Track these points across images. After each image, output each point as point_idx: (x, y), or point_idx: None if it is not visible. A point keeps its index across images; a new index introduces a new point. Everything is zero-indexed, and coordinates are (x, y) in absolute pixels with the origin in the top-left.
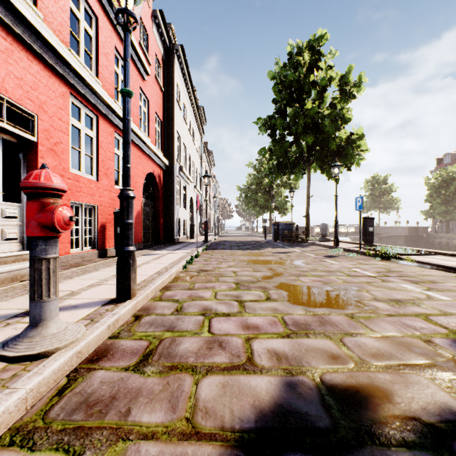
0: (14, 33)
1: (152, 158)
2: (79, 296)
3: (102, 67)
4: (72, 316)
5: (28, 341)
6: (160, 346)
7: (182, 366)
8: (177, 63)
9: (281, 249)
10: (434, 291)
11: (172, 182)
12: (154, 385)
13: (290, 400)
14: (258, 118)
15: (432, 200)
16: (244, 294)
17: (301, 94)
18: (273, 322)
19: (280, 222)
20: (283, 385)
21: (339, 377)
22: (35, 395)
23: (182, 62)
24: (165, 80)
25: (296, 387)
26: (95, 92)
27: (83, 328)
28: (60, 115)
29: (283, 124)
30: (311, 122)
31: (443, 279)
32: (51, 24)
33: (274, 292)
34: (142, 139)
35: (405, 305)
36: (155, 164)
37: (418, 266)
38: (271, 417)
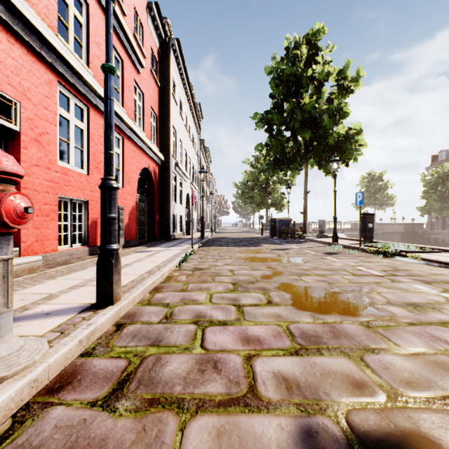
0: None
1: (147, 153)
2: (56, 300)
3: (94, 56)
4: (40, 327)
5: None
6: (141, 368)
7: (165, 399)
8: (173, 58)
9: (279, 245)
10: None
11: (167, 177)
12: (126, 433)
13: None
14: (255, 113)
15: (428, 197)
16: (243, 297)
17: (298, 89)
18: (278, 333)
19: (277, 218)
20: (298, 433)
21: (371, 419)
22: None
23: (178, 56)
24: (161, 74)
25: (316, 435)
26: (85, 81)
27: (45, 346)
28: (46, 104)
29: (280, 119)
30: (308, 117)
31: None
32: (36, 6)
33: (276, 294)
34: (137, 133)
35: (425, 310)
36: (150, 160)
37: (425, 263)
38: None
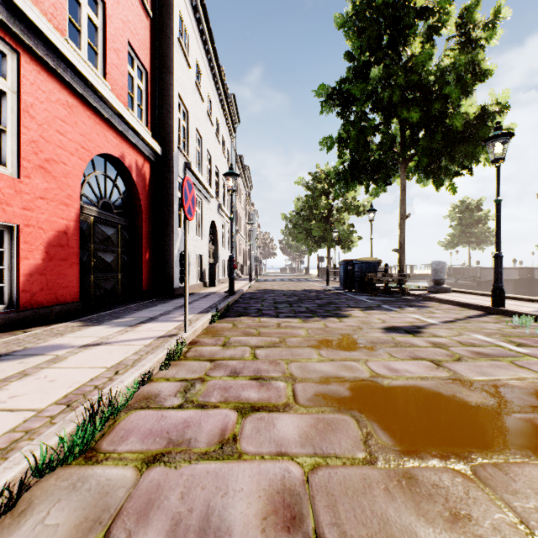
0: None
1: (116, 126)
2: None
3: None
4: None
5: None
6: None
7: None
8: None
9: (384, 313)
10: None
11: (168, 185)
12: None
13: None
14: (321, 86)
15: None
16: None
17: (394, 39)
18: None
19: (356, 259)
20: None
21: None
22: None
23: None
24: None
25: None
26: None
27: None
28: None
29: (364, 90)
30: (417, 82)
31: None
32: None
33: None
34: (67, 57)
35: None
36: (128, 145)
37: None
38: None
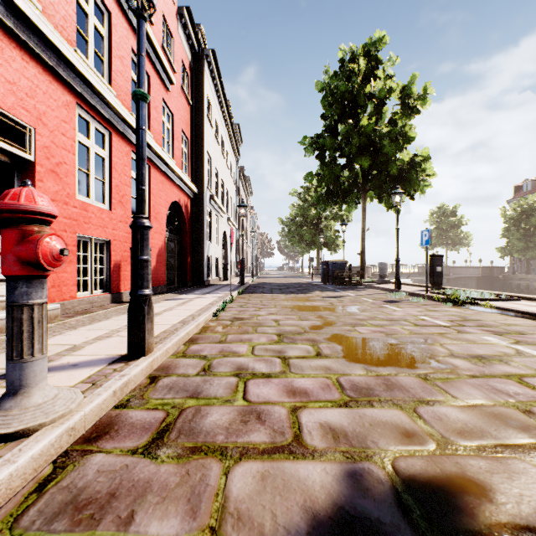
0: (5, 27)
1: (178, 184)
2: (81, 351)
3: (117, 73)
4: (69, 378)
5: (3, 415)
6: (180, 419)
7: (207, 448)
8: (208, 72)
9: (332, 292)
10: (524, 345)
11: (201, 212)
12: (169, 476)
13: (354, 498)
14: (304, 137)
15: (509, 235)
16: (289, 349)
17: (354, 108)
18: (326, 385)
19: (330, 261)
20: (343, 476)
21: (418, 464)
22: (3, 492)
23: (213, 70)
24: (193, 91)
25: (361, 478)
26: (107, 102)
27: (79, 396)
28: (63, 130)
29: (333, 144)
30: (366, 142)
31: (532, 330)
32: (52, 18)
33: (326, 346)
34: (166, 161)
35: (490, 363)
36: (181, 192)
37: (499, 313)
38: (329, 527)
